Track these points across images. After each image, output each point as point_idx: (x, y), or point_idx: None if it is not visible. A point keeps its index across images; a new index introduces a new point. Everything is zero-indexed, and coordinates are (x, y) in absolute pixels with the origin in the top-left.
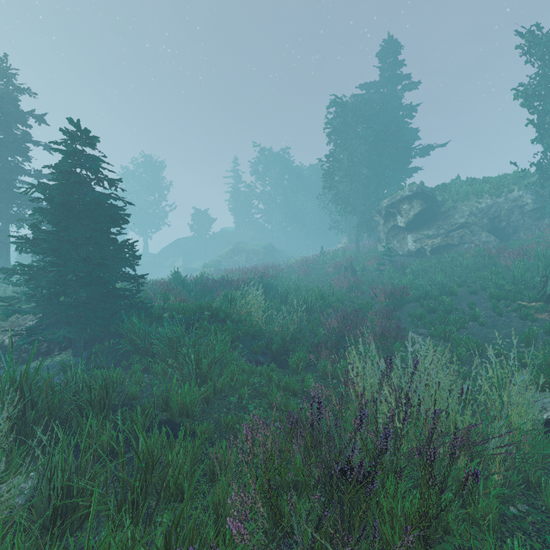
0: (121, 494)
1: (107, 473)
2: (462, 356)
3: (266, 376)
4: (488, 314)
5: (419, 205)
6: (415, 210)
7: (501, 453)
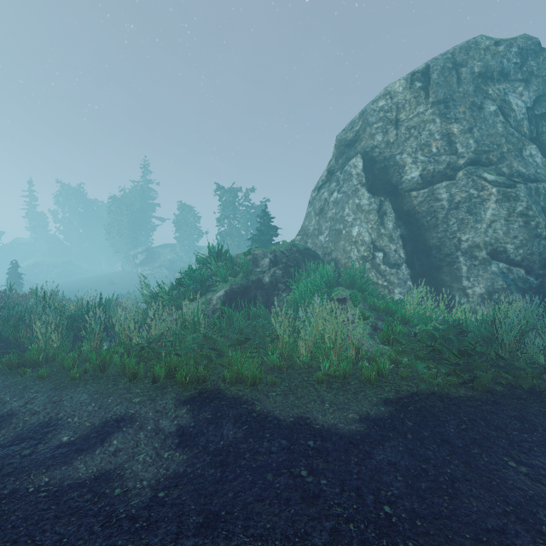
0: None
1: None
2: None
3: None
4: None
5: (145, 256)
6: (143, 257)
7: None
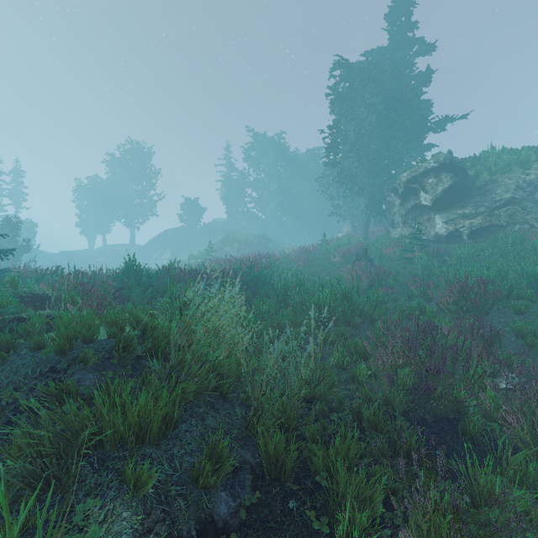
0: None
1: None
2: None
3: None
4: None
5: (449, 178)
6: (444, 184)
7: None
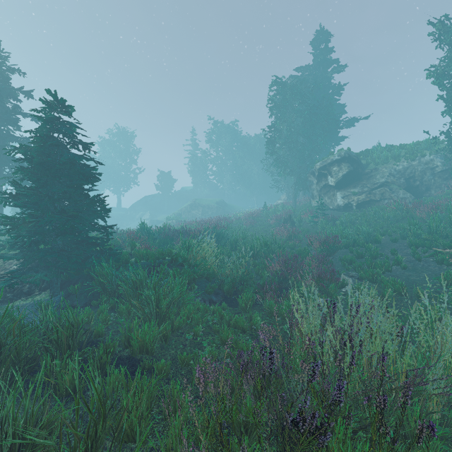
0: (75, 440)
1: (62, 419)
2: (389, 296)
3: (218, 315)
4: (408, 259)
5: (347, 167)
6: (343, 171)
7: (440, 393)
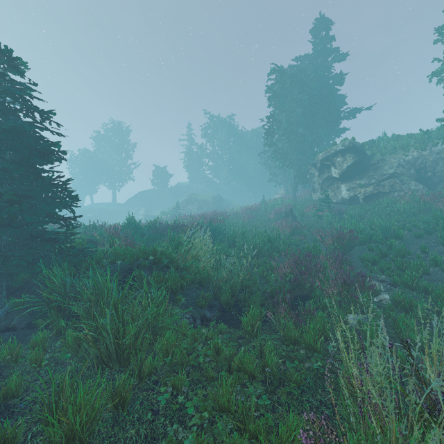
0: None
1: None
2: None
3: (214, 347)
4: None
5: (352, 158)
6: (348, 162)
7: None
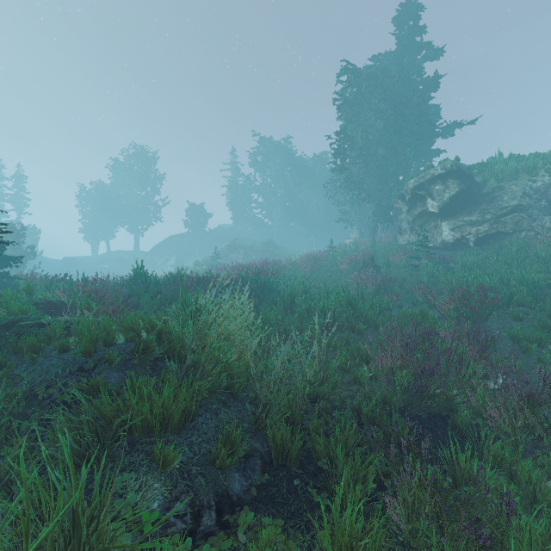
0: None
1: None
2: None
3: None
4: None
5: (456, 185)
6: (451, 191)
7: None
